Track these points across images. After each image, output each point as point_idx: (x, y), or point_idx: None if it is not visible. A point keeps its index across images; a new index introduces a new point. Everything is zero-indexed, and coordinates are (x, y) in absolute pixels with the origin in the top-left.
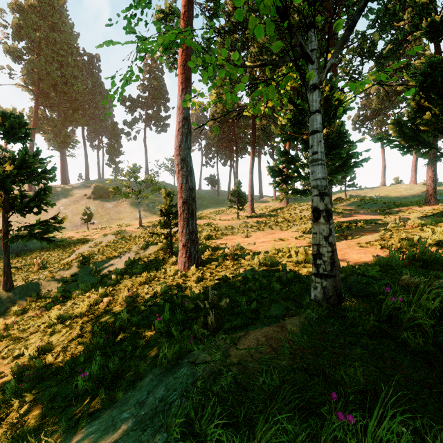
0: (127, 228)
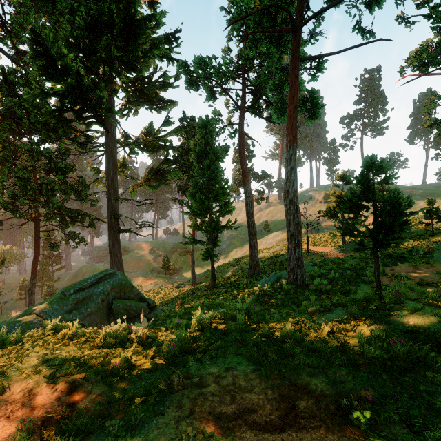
0: (366, 222)
